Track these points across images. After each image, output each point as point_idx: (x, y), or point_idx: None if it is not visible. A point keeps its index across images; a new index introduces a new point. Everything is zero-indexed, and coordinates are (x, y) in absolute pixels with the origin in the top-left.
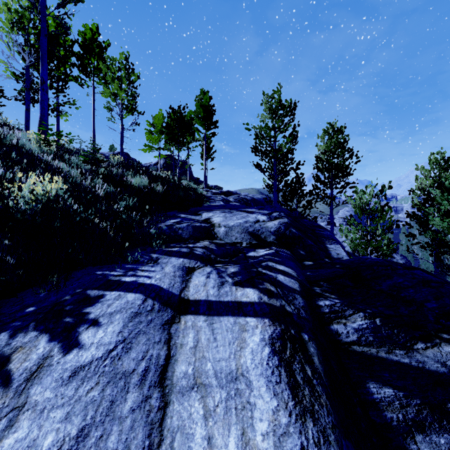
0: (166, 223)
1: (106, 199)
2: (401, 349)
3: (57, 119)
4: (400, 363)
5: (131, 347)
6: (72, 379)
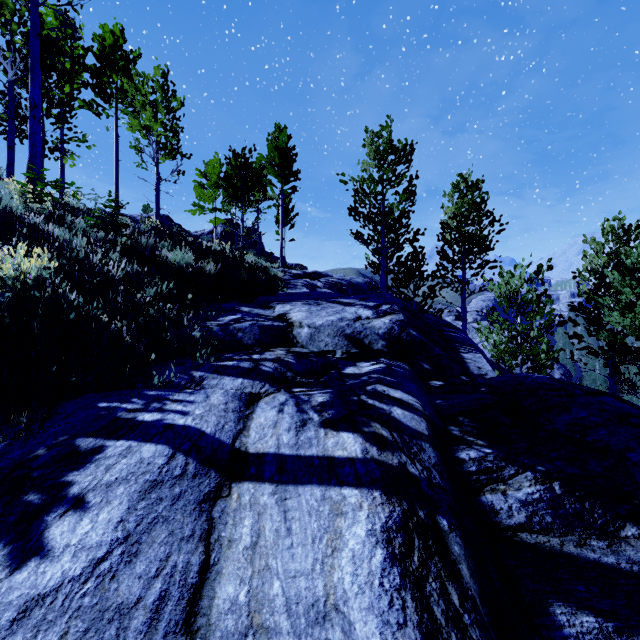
0: (218, 322)
1: (126, 284)
2: (601, 539)
3: (61, 165)
4: (601, 566)
5: (139, 552)
6: (16, 626)
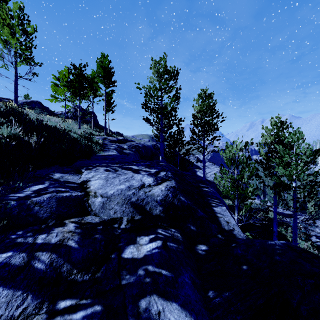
0: (21, 194)
1: None
2: None
3: None
4: None
5: None
6: None
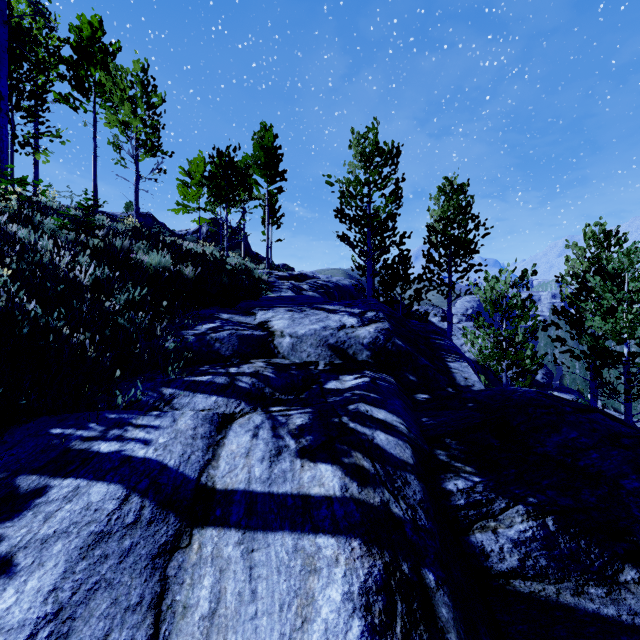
0: (195, 331)
1: (96, 290)
2: (599, 585)
3: (35, 160)
4: (601, 619)
5: (70, 631)
6: None
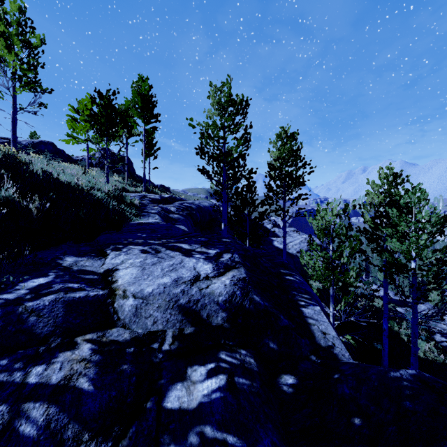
0: (10, 294)
1: None
2: None
3: None
4: None
5: None
6: None
